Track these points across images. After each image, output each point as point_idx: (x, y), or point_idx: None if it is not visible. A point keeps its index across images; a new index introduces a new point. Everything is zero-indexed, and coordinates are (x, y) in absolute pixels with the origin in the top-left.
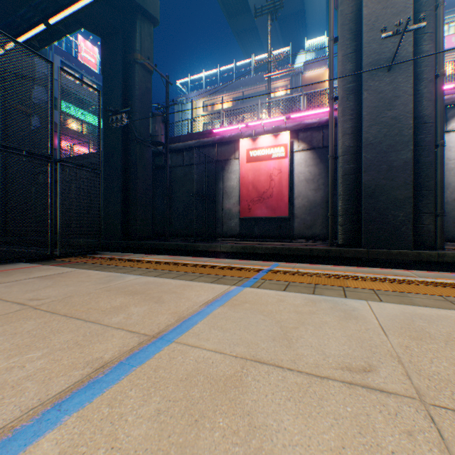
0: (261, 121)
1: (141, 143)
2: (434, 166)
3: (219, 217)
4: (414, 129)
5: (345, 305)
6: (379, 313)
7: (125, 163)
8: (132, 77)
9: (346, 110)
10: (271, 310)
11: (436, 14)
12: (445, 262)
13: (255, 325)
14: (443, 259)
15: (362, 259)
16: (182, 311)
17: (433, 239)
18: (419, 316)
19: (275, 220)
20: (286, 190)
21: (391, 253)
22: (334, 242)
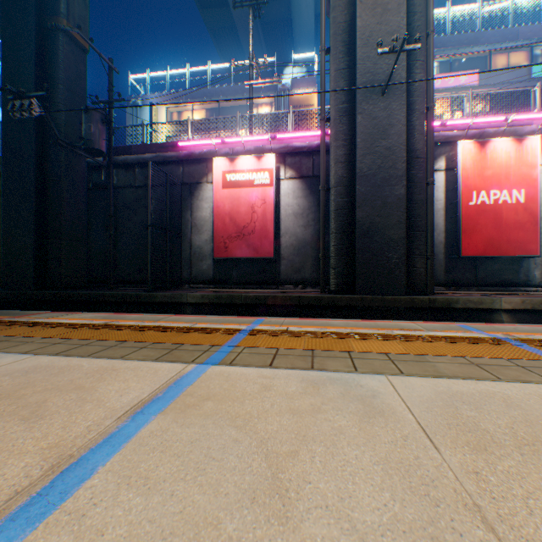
0: (241, 137)
1: (69, 150)
2: (425, 205)
3: (186, 258)
4: (407, 164)
5: (360, 387)
6: (409, 399)
7: (41, 175)
8: (53, 51)
9: (339, 134)
10: (250, 412)
11: (427, 43)
12: (436, 308)
13: (219, 460)
14: (434, 305)
15: (356, 307)
16: (73, 438)
17: (424, 283)
18: (460, 398)
19: (258, 262)
20: (271, 226)
21: (385, 299)
22: (326, 287)
